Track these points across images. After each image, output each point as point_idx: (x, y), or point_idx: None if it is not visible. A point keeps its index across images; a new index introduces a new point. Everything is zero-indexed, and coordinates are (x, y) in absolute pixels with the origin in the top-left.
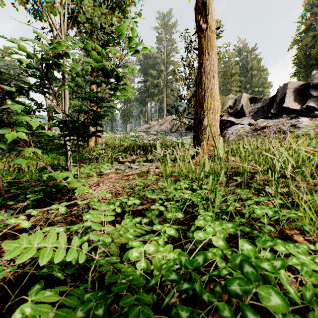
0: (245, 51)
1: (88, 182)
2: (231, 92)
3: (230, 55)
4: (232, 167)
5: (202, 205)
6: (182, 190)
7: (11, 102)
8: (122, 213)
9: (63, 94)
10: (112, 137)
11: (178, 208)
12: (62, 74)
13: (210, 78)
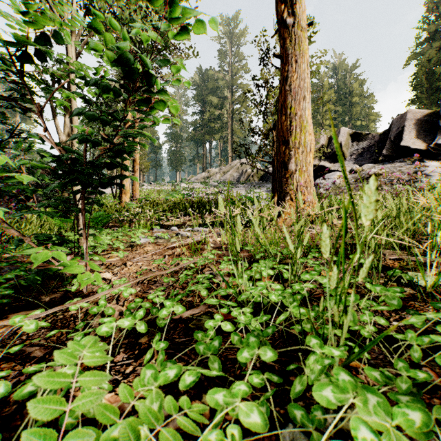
0: (342, 69)
1: (107, 260)
2: (323, 126)
3: (321, 75)
4: (338, 235)
5: (309, 323)
6: (264, 283)
7: (5, 137)
8: (152, 328)
9: (71, 120)
10: (155, 190)
11: (262, 335)
12: (59, 81)
13: (299, 100)
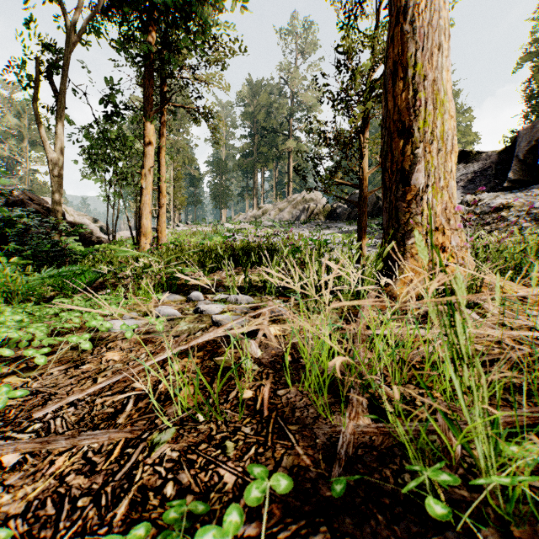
0: None
1: None
2: None
3: None
4: None
5: None
6: None
7: None
8: None
9: None
10: (191, 232)
11: None
12: None
13: (431, 50)
